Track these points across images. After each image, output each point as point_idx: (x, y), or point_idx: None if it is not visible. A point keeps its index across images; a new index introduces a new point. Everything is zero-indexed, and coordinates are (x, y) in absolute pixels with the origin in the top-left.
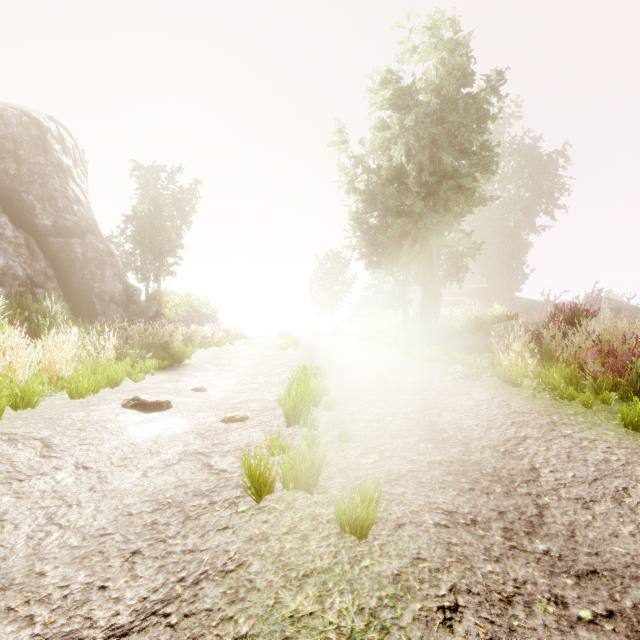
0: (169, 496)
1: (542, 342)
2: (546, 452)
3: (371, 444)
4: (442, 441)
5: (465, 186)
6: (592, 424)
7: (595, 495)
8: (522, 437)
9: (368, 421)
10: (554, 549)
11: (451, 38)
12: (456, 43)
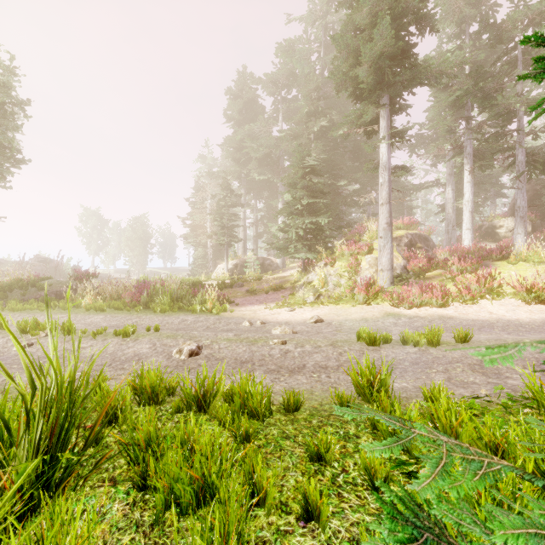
0: (98, 349)
1: (76, 292)
2: (146, 322)
3: (112, 330)
4: (119, 328)
5: (1, 172)
6: (146, 314)
7: (164, 324)
8: (135, 321)
9: (91, 329)
10: (170, 330)
11: (9, 66)
12: (14, 74)
